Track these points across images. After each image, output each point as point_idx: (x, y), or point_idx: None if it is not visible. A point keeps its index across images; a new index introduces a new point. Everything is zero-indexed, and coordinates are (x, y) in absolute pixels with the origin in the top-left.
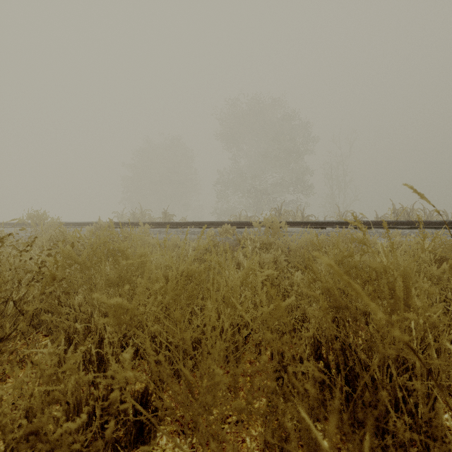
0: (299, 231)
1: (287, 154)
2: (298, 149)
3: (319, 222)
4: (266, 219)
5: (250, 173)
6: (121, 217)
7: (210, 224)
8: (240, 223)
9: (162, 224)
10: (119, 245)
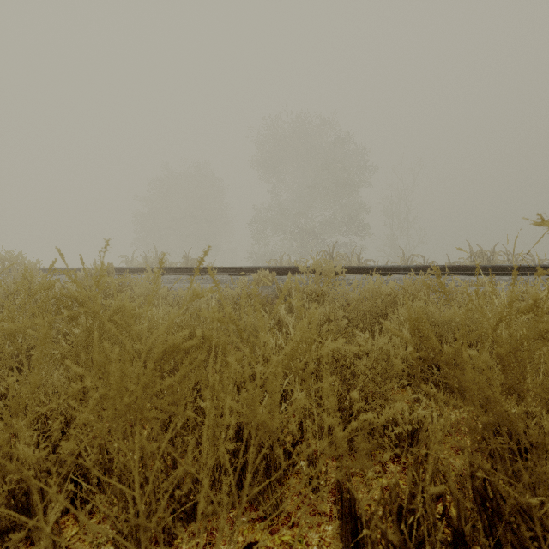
0: (357, 278)
1: (338, 186)
2: (352, 180)
3: (382, 267)
4: (316, 262)
5: (294, 209)
6: (130, 263)
7: (242, 270)
8: (282, 269)
9: (180, 270)
10: (78, 294)
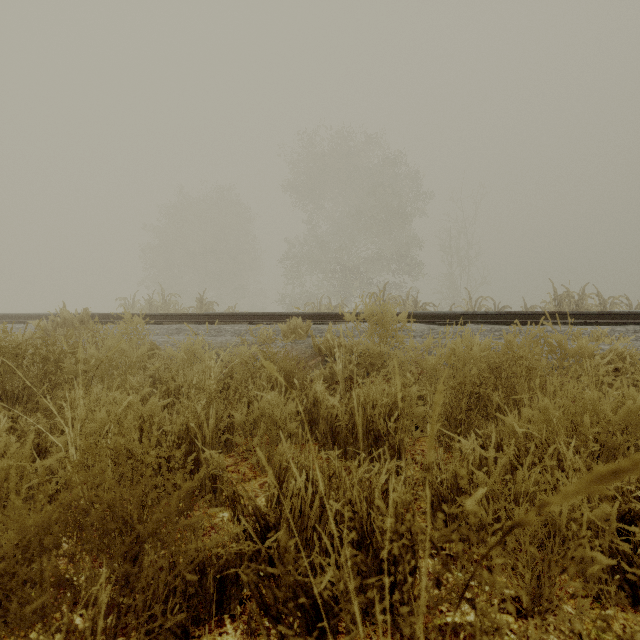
0: (421, 329)
1: (388, 215)
2: (404, 208)
3: (453, 313)
4: (370, 308)
5: (334, 243)
6: (130, 307)
7: (268, 317)
8: (320, 315)
9: (186, 317)
10: None
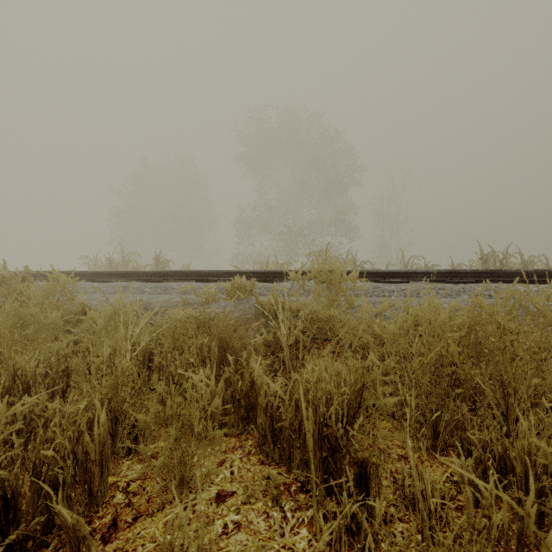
0: (366, 287)
1: (328, 184)
2: (342, 178)
3: (395, 271)
4: (317, 267)
5: (281, 208)
6: (93, 264)
7: (216, 274)
8: (266, 273)
9: (136, 274)
10: None
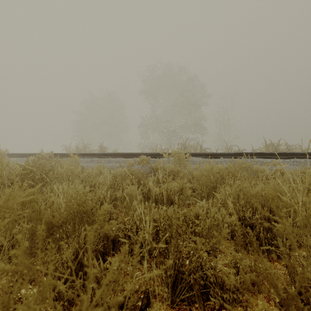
0: (199, 160)
1: (189, 105)
2: (197, 102)
3: (214, 153)
4: (174, 152)
5: (164, 118)
6: (68, 149)
7: (132, 154)
8: (155, 154)
9: (95, 154)
10: None
